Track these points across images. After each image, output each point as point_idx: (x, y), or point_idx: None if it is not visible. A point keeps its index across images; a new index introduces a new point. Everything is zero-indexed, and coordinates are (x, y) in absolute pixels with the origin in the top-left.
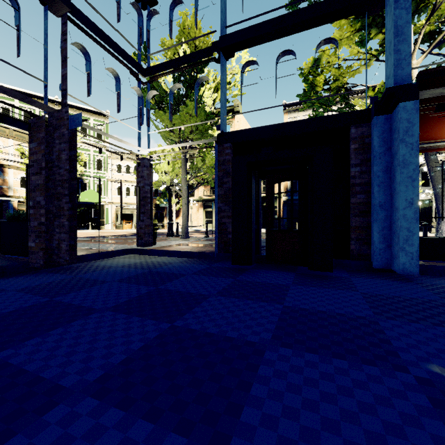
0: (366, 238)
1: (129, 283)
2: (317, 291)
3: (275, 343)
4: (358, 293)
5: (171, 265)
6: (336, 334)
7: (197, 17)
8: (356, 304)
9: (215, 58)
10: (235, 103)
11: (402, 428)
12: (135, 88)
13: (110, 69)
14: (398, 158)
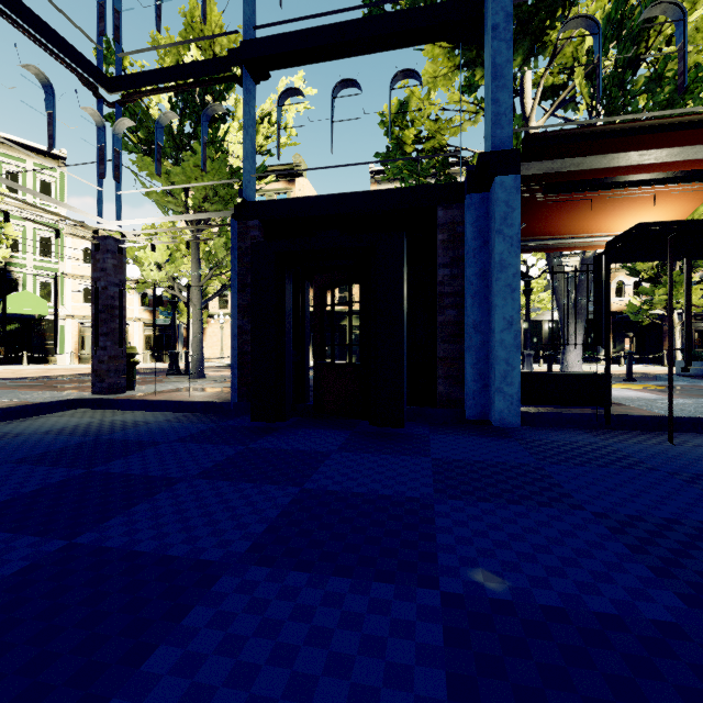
0: (458, 374)
1: (37, 464)
2: (369, 460)
3: (249, 558)
4: (429, 459)
5: (145, 426)
6: (359, 532)
7: (205, 2)
8: (416, 478)
9: (237, 76)
10: (295, 160)
11: (378, 694)
12: (89, 110)
13: (31, 68)
14: (494, 257)
